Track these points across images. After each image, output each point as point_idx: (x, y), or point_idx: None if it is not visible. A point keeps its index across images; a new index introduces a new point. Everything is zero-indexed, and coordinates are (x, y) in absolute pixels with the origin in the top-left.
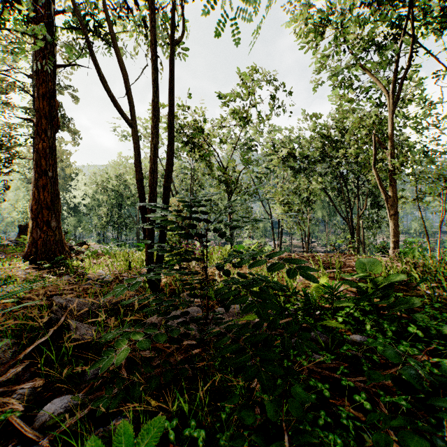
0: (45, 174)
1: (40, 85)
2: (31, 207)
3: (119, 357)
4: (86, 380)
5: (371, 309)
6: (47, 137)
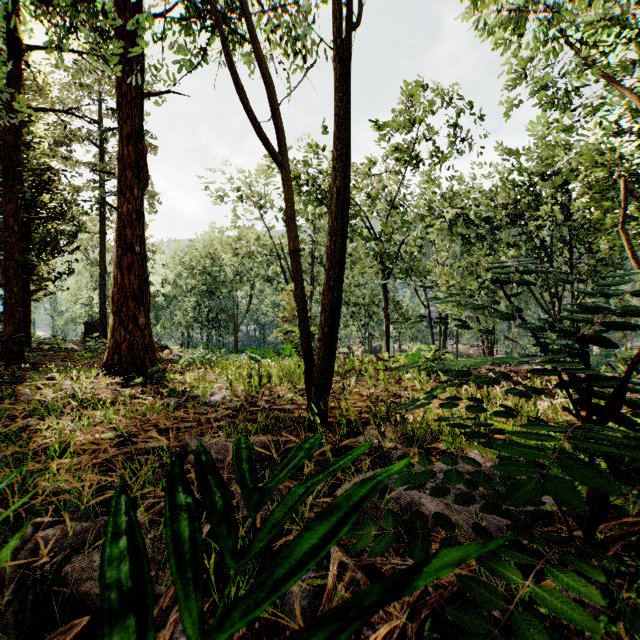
0: (131, 249)
1: (124, 123)
2: (112, 296)
3: None
4: (294, 608)
5: None
6: (133, 196)
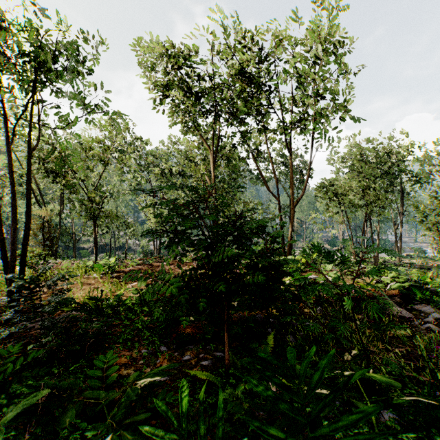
0: None
1: None
2: None
3: (6, 334)
4: None
5: (139, 302)
6: None
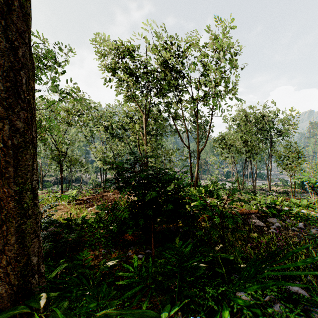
0: None
1: None
2: None
3: None
4: None
5: (97, 221)
6: None
